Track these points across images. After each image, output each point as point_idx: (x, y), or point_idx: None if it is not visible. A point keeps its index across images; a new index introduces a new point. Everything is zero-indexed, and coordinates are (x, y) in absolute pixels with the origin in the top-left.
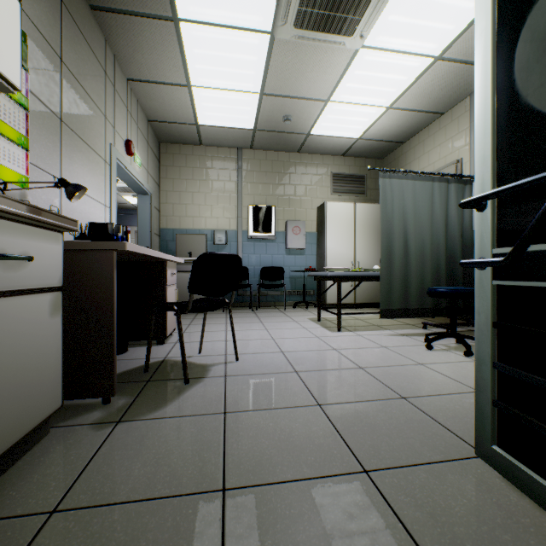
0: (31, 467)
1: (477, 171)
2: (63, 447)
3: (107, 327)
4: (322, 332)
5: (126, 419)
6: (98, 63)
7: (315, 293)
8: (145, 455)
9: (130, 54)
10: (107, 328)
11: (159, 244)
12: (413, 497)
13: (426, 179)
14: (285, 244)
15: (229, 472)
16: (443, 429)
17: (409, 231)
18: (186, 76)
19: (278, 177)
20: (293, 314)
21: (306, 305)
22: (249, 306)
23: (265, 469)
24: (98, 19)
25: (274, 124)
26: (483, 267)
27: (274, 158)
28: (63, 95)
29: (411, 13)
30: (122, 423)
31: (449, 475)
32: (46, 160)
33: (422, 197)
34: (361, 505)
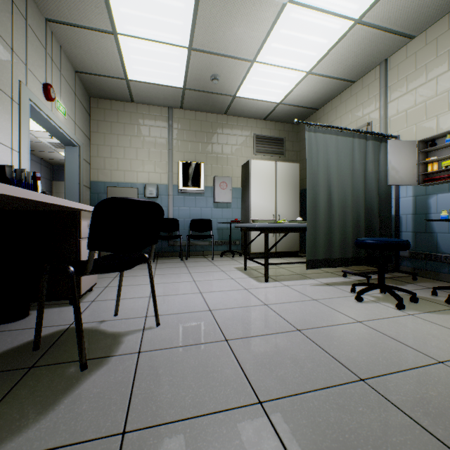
0: None
1: None
2: None
3: None
4: (250, 283)
5: None
6: None
7: (240, 243)
8: None
9: None
10: None
11: (90, 196)
12: None
13: (347, 135)
14: (213, 198)
15: None
16: (440, 446)
17: (332, 184)
18: (111, 21)
19: (206, 136)
20: (220, 263)
21: (232, 254)
22: (179, 256)
23: None
24: None
25: (202, 83)
26: None
27: (203, 118)
28: None
29: None
30: None
31: None
32: None
33: (344, 152)
34: None
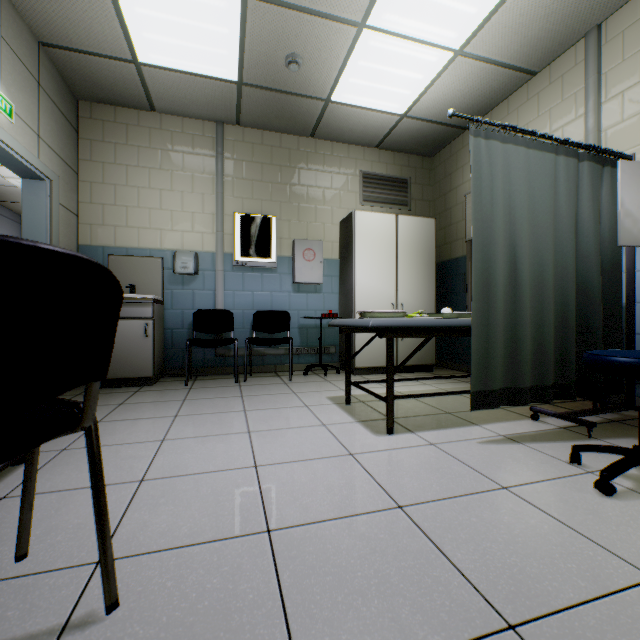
0: None
1: None
2: None
3: None
4: (359, 436)
5: None
6: None
7: (337, 351)
8: None
9: None
10: None
11: None
12: None
13: (545, 148)
14: (292, 276)
15: None
16: None
17: (519, 242)
18: None
19: (281, 173)
20: (303, 388)
21: (324, 371)
22: (234, 374)
23: None
24: None
25: (271, 72)
26: None
27: (274, 142)
28: None
29: None
30: None
31: None
32: None
33: (540, 180)
34: None
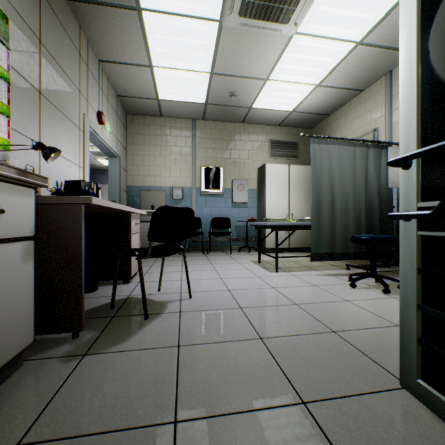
0: (2, 399)
1: (402, 133)
2: (33, 379)
3: (76, 271)
4: (263, 272)
5: (92, 352)
6: (73, 46)
7: (256, 240)
8: (106, 388)
9: (100, 38)
10: (75, 272)
11: (127, 199)
12: (348, 429)
13: (349, 144)
14: (231, 199)
15: (181, 404)
16: (370, 361)
17: (335, 188)
18: (148, 58)
19: (225, 144)
20: (237, 257)
21: (249, 250)
22: (201, 250)
23: (213, 401)
24: (73, 8)
25: (222, 99)
26: (408, 219)
27: (222, 127)
28: (42, 71)
29: (337, 4)
30: (88, 356)
31: (378, 406)
32: (26, 127)
33: (346, 159)
34: (301, 437)
